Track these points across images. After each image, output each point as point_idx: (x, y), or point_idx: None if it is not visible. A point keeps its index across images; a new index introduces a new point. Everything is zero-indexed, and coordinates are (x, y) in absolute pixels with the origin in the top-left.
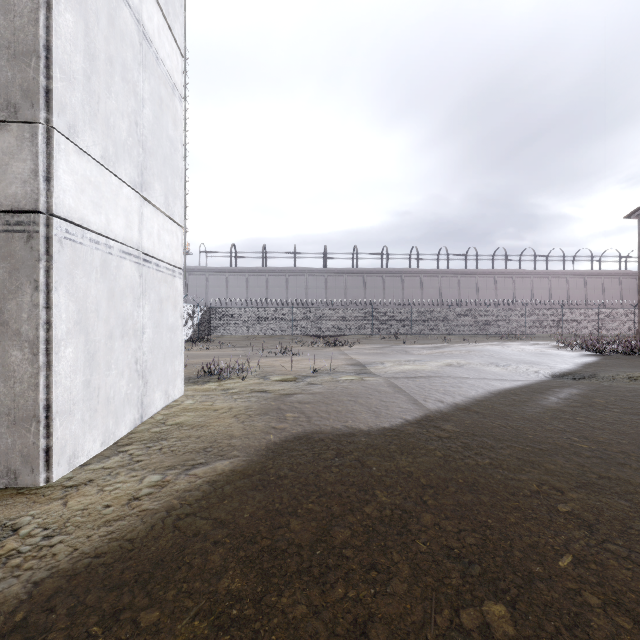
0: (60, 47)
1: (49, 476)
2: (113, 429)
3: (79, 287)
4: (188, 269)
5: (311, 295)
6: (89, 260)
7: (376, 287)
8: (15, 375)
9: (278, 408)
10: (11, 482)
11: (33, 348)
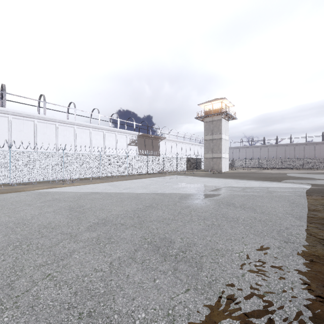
0: (222, 148)
1: (222, 171)
2: (224, 171)
3: (223, 161)
4: None
5: (270, 154)
6: (223, 159)
7: (300, 150)
8: (220, 166)
9: (238, 171)
10: (220, 172)
11: (221, 165)
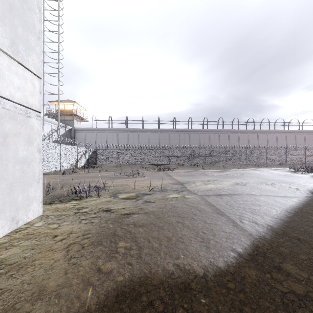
0: None
1: None
2: None
3: None
4: (86, 129)
5: (151, 143)
6: None
7: (185, 139)
8: None
9: (113, 234)
10: None
11: None
